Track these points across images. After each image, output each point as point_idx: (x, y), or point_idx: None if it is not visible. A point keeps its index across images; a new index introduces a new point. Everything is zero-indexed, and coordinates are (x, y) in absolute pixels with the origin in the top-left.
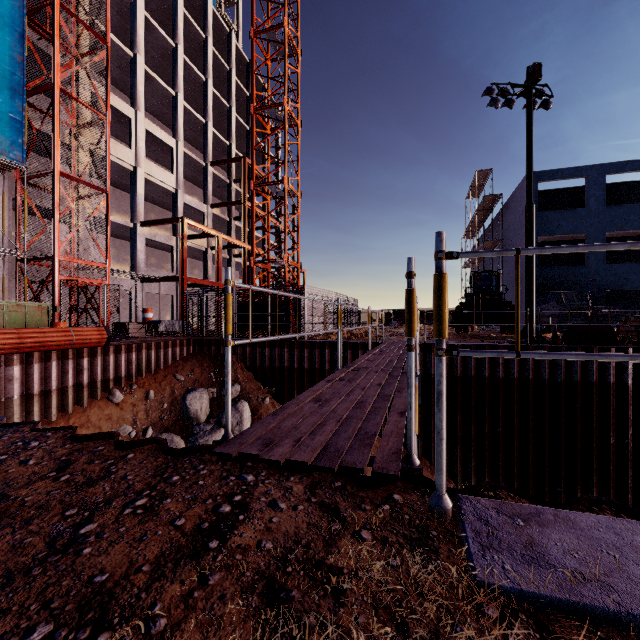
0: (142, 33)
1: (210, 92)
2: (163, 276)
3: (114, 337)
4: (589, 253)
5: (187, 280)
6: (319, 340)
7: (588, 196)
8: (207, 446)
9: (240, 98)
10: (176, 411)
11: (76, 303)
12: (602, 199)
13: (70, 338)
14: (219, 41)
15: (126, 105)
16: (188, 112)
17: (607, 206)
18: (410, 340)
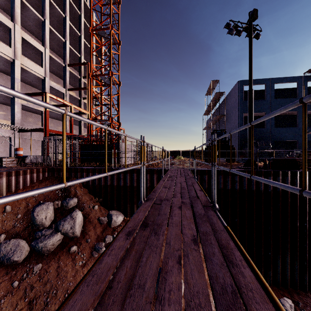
0: None
1: (67, 24)
2: (33, 128)
3: None
4: (267, 122)
5: (49, 131)
6: None
7: (267, 93)
8: None
9: (87, 32)
10: (27, 219)
11: None
12: (273, 95)
13: None
14: None
15: (7, 19)
16: (53, 33)
17: (275, 99)
18: None
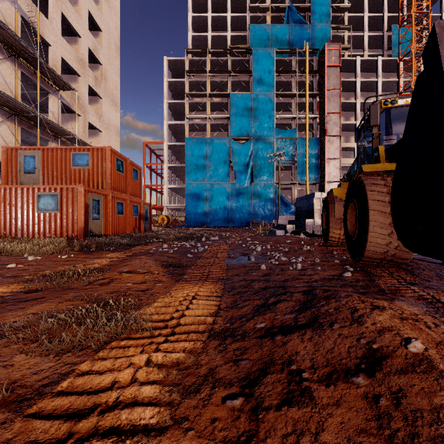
0: (359, 111)
1: None
2: None
3: None
4: None
5: None
6: None
7: None
8: None
9: None
10: None
11: None
12: None
13: None
14: None
15: (352, 143)
16: None
17: None
18: None
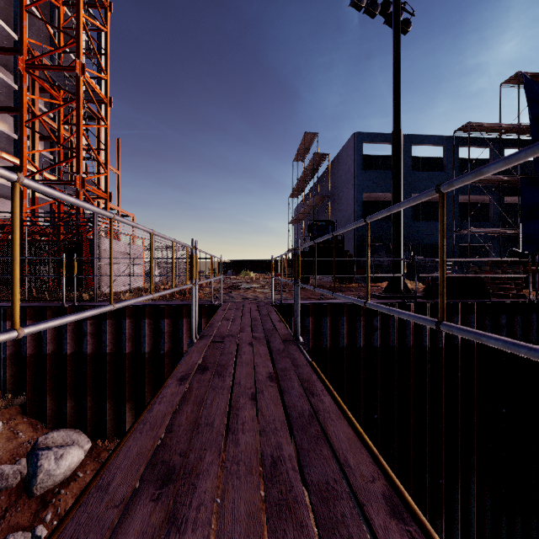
0: None
1: None
2: None
3: None
4: None
5: None
6: None
7: None
8: None
9: None
10: None
11: None
12: (409, 165)
13: None
14: None
15: None
16: None
17: (412, 171)
18: None
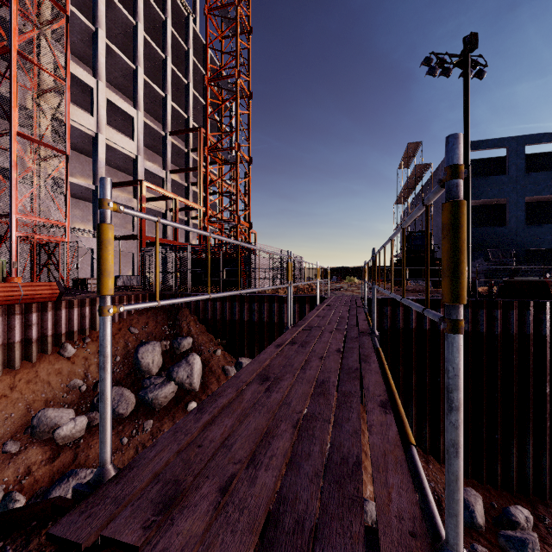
0: (104, 9)
1: (169, 68)
2: (123, 235)
3: (72, 292)
4: (510, 215)
5: (145, 238)
6: (268, 294)
7: (510, 164)
8: (54, 504)
9: (197, 76)
10: (129, 364)
11: (38, 259)
12: (522, 167)
13: (18, 293)
14: (178, 24)
15: (88, 75)
16: (148, 85)
17: (526, 173)
18: (456, 310)
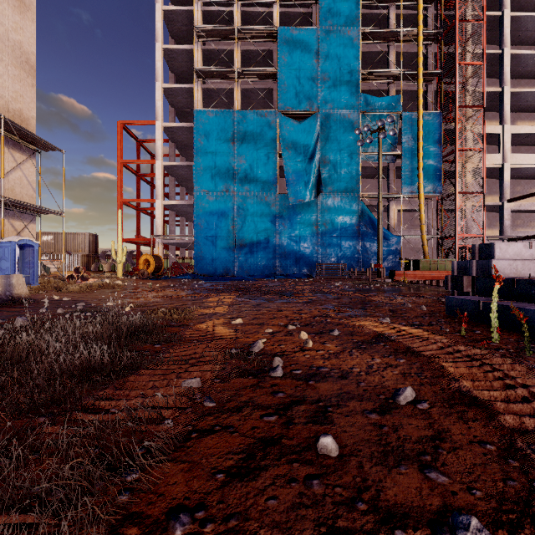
0: (508, 69)
1: None
2: (525, 236)
3: None
4: None
5: None
6: None
7: None
8: None
9: None
10: None
11: (464, 258)
12: None
13: None
14: None
15: (495, 126)
16: None
17: None
18: None
